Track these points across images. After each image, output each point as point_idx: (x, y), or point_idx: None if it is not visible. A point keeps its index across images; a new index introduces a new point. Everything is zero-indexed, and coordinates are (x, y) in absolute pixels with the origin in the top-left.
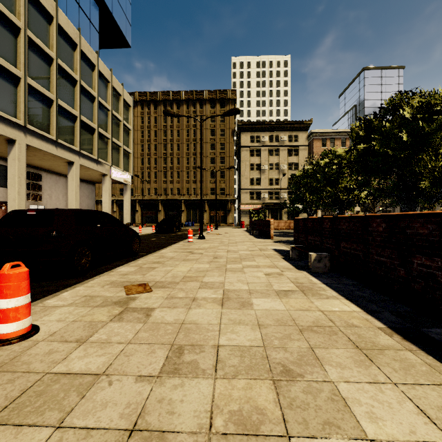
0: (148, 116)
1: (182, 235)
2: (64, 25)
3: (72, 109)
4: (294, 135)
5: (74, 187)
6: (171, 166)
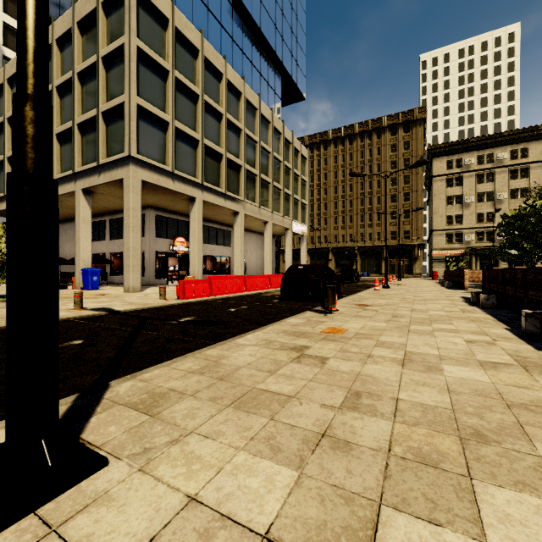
0: (317, 159)
1: (363, 285)
2: (263, 111)
3: (267, 178)
4: (521, 148)
5: (269, 243)
6: (343, 209)
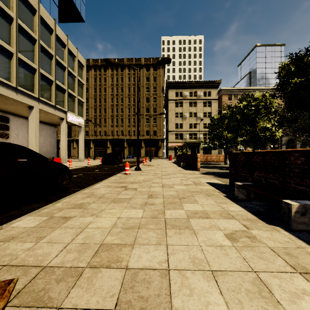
0: (99, 77)
1: (123, 166)
2: None
3: (31, 62)
4: (208, 91)
5: (34, 127)
6: (117, 114)
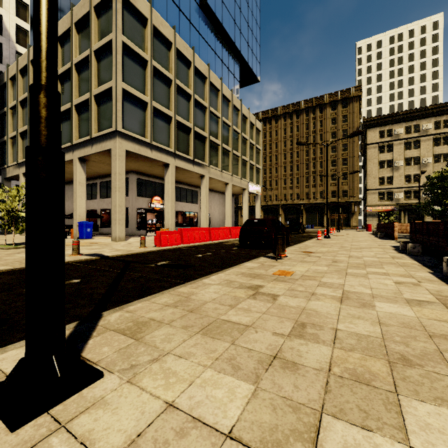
0: (269, 131)
1: (308, 235)
2: (225, 92)
3: (228, 147)
4: (443, 119)
5: (229, 200)
6: (291, 173)
